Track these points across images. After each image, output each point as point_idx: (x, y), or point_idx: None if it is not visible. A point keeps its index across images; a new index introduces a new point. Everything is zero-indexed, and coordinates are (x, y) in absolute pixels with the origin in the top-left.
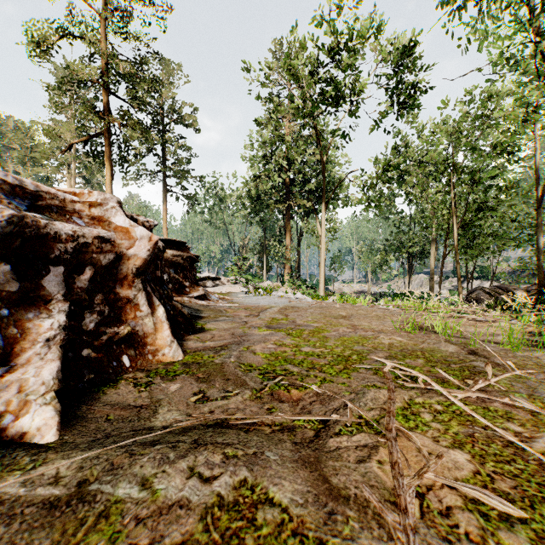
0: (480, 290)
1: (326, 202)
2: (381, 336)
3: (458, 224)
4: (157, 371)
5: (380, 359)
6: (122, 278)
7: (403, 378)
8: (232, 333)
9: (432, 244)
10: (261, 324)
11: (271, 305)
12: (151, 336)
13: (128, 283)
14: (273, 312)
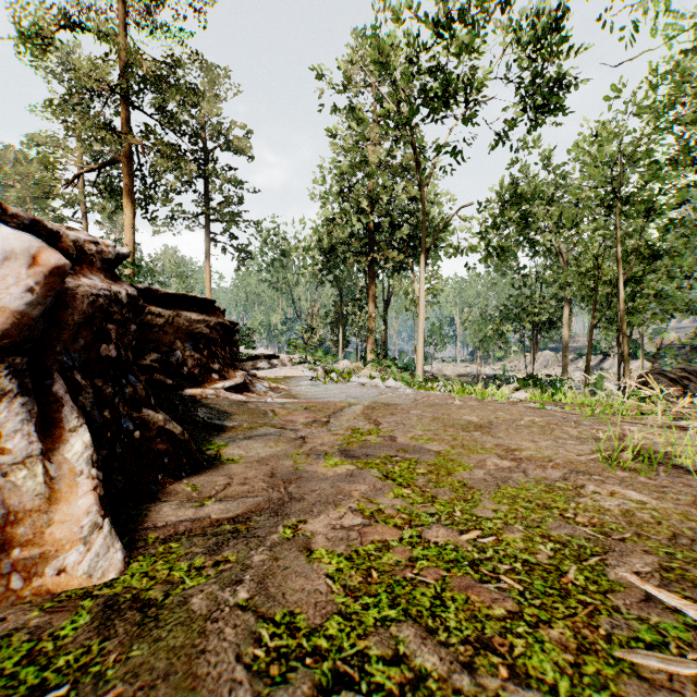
0: (658, 375)
1: (426, 250)
2: (589, 487)
3: (623, 278)
4: None
5: (664, 597)
6: None
7: None
8: (272, 472)
9: (565, 311)
10: (330, 444)
11: (349, 400)
12: (30, 519)
13: None
14: (354, 415)
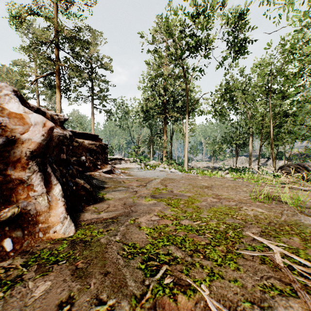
0: (287, 167)
1: (188, 112)
2: (244, 207)
3: (272, 125)
4: (39, 255)
5: (258, 238)
6: (15, 161)
7: (297, 270)
8: (124, 203)
9: (250, 139)
10: (147, 193)
11: (155, 177)
12: (43, 214)
13: (21, 165)
14: (156, 182)
